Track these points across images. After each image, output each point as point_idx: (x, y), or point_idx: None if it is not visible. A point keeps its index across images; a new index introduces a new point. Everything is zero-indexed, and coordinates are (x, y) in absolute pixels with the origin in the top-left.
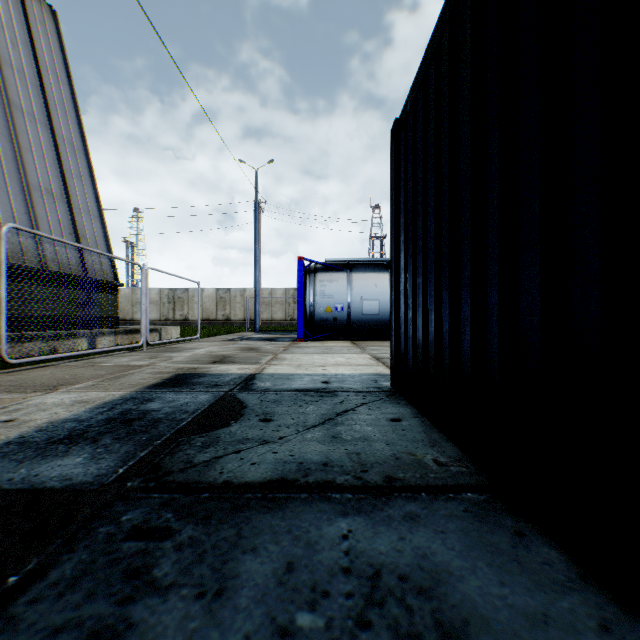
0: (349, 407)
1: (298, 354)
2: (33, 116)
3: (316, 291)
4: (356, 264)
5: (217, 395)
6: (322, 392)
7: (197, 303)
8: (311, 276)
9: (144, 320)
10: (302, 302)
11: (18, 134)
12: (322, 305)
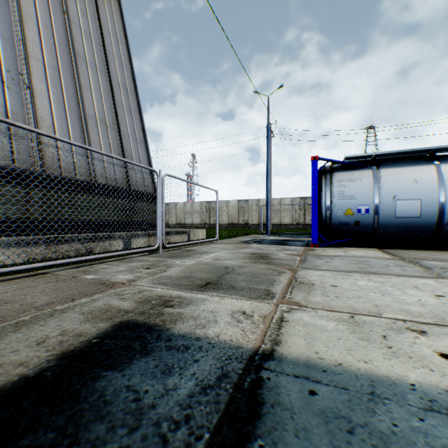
0: None
1: (326, 272)
2: (94, 65)
3: (333, 192)
4: (382, 159)
5: None
6: None
7: (224, 211)
8: (327, 176)
9: (159, 224)
10: (316, 205)
11: (80, 77)
12: (340, 207)
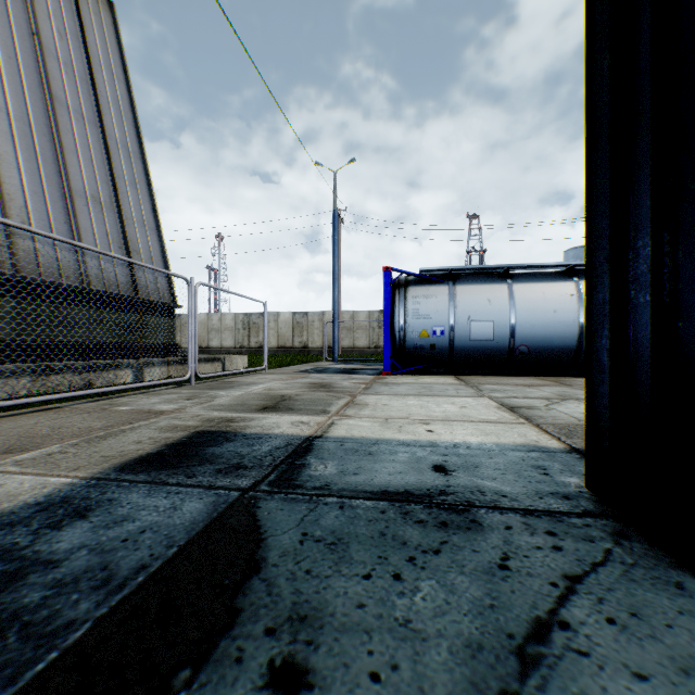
0: (538, 599)
1: (385, 396)
2: (80, 114)
3: (407, 310)
4: (460, 274)
5: (221, 502)
6: (441, 507)
7: (272, 329)
8: (401, 291)
9: (192, 348)
10: (389, 324)
11: (61, 133)
12: (415, 328)
